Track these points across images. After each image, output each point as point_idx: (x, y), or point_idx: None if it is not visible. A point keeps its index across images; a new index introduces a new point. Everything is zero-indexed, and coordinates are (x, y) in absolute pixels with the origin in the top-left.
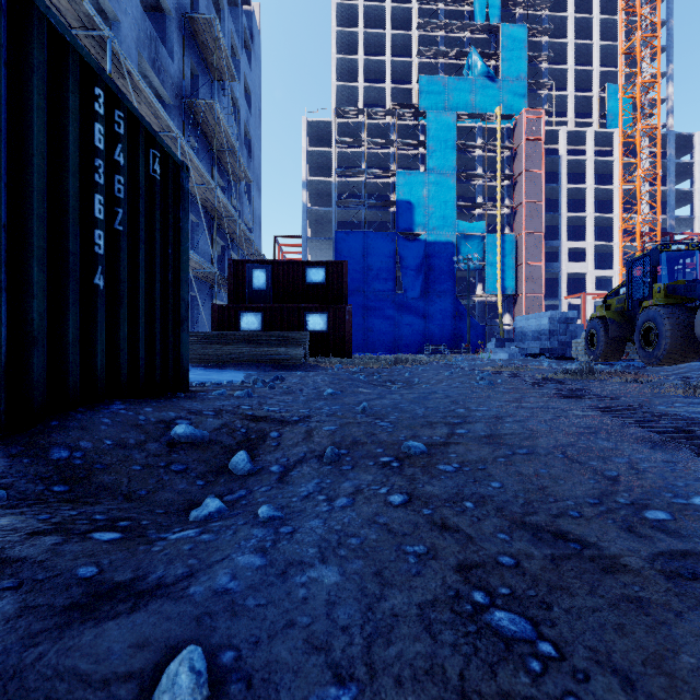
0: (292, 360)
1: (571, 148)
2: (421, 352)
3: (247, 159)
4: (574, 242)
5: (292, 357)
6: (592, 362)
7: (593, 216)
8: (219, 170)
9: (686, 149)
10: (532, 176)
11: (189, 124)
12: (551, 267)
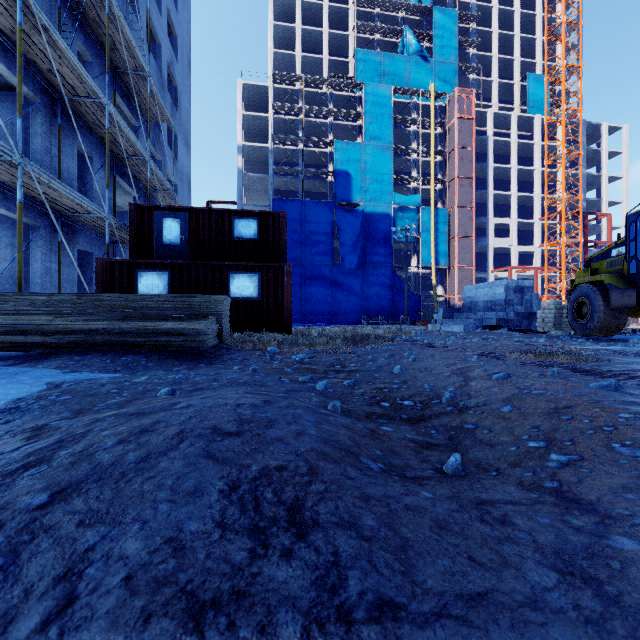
0: (190, 342)
1: (496, 131)
2: (359, 323)
3: (171, 106)
4: (500, 218)
5: (190, 337)
6: (573, 336)
7: (516, 194)
8: (128, 102)
9: (593, 138)
10: (463, 153)
11: (74, 21)
12: (480, 241)
